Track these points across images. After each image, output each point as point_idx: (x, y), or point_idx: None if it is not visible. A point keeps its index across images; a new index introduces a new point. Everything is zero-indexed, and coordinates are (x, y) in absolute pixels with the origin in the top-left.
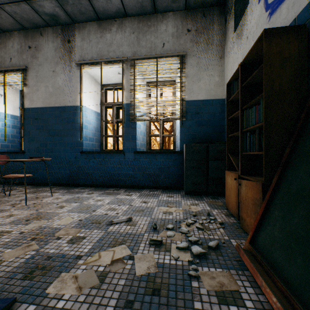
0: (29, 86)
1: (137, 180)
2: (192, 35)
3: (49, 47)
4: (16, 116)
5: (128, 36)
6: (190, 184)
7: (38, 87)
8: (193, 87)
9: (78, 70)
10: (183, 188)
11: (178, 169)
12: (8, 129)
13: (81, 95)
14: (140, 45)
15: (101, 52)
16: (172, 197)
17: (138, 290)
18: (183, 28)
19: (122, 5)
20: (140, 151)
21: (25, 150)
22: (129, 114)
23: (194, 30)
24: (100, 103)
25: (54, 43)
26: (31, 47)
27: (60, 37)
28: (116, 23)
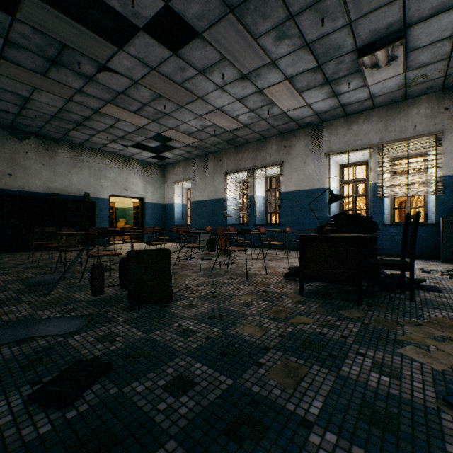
0: (284, 176)
1: (385, 249)
2: (450, 112)
3: (300, 144)
4: (264, 197)
5: (375, 125)
6: (447, 253)
7: (291, 176)
8: (451, 163)
9: (325, 160)
10: (438, 259)
11: (432, 241)
12: (261, 207)
13: (328, 179)
14: (388, 131)
15: (347, 142)
16: (427, 262)
17: (424, 278)
18: (438, 108)
19: (372, 104)
20: (388, 224)
21: (281, 223)
22: (376, 191)
23: (452, 108)
24: (338, 181)
25: (305, 140)
26: (285, 146)
27: (310, 135)
28: (362, 116)
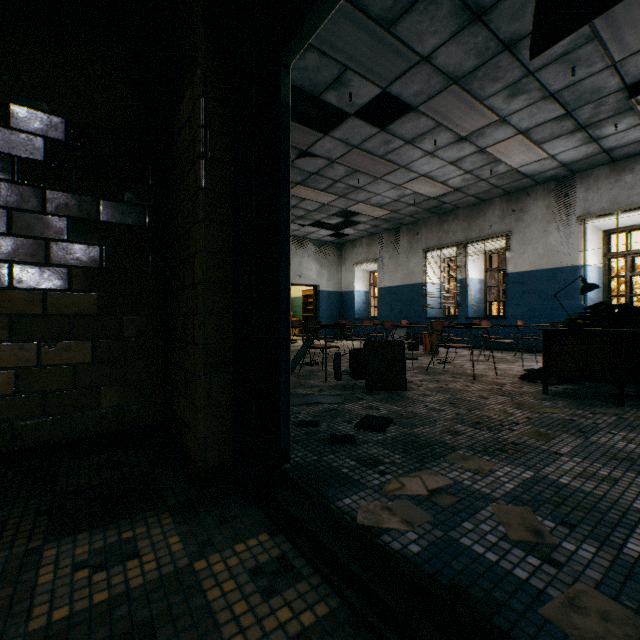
0: (512, 250)
1: None
2: None
3: (538, 207)
4: (481, 280)
5: None
6: None
7: (523, 250)
8: None
9: (578, 226)
10: None
11: None
12: (476, 294)
13: (583, 253)
14: None
15: (615, 199)
16: None
17: None
18: None
19: None
20: None
21: (507, 316)
22: None
23: None
24: (600, 255)
25: (545, 201)
26: (514, 211)
27: (553, 193)
28: None
